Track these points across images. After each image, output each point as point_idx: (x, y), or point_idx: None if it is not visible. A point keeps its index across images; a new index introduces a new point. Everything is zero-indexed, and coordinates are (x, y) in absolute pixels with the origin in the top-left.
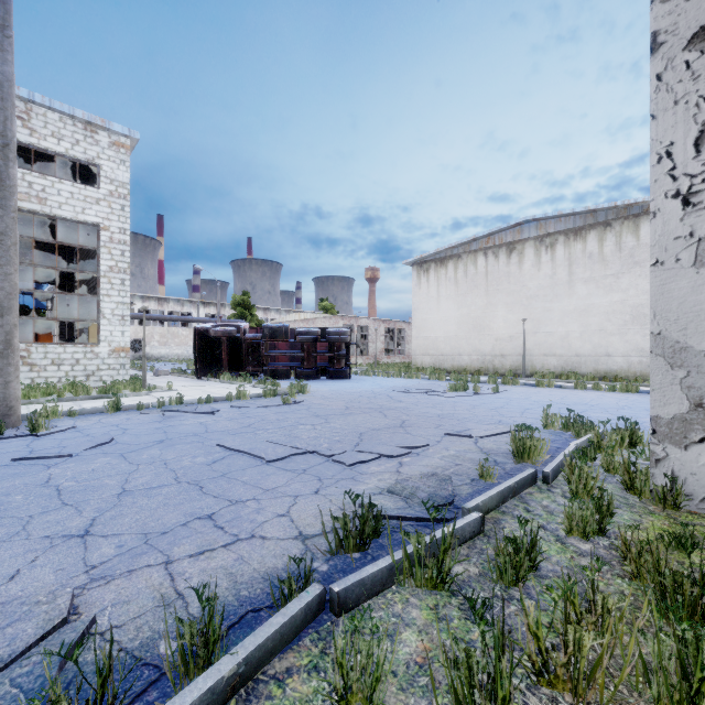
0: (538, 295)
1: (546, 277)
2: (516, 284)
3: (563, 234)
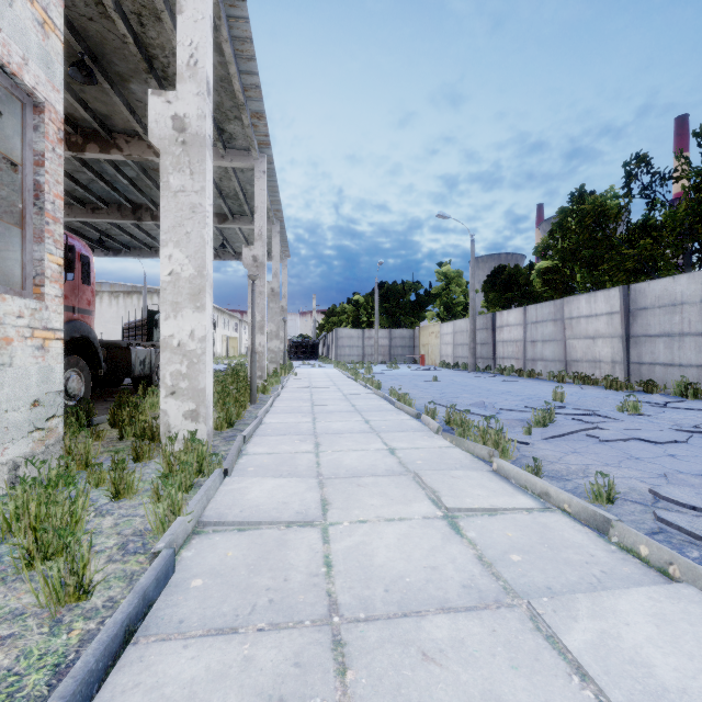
0: (111, 321)
1: (115, 312)
2: (99, 314)
3: (123, 293)
